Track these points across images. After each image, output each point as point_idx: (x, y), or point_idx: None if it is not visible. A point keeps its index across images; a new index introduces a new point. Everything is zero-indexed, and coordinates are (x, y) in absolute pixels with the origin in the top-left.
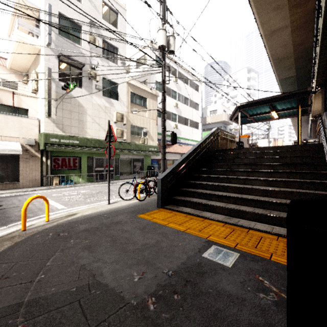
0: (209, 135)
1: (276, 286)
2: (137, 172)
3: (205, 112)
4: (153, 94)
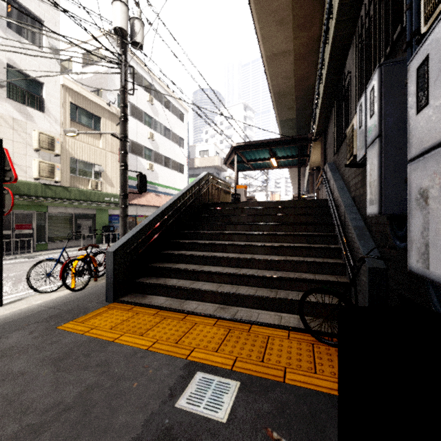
0: (197, 181)
1: None
2: (83, 237)
3: (193, 152)
4: (113, 113)
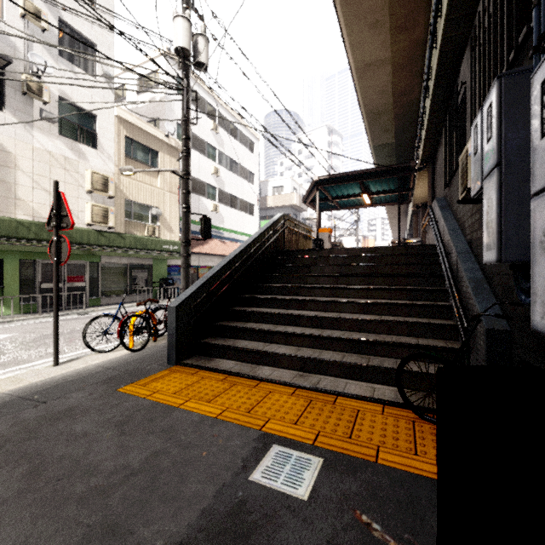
0: (270, 224)
1: (395, 534)
2: (139, 291)
3: (265, 189)
4: (172, 146)
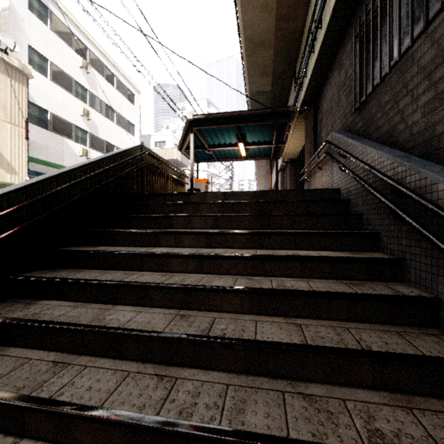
0: (114, 153)
1: None
2: None
3: (148, 143)
4: (13, 66)
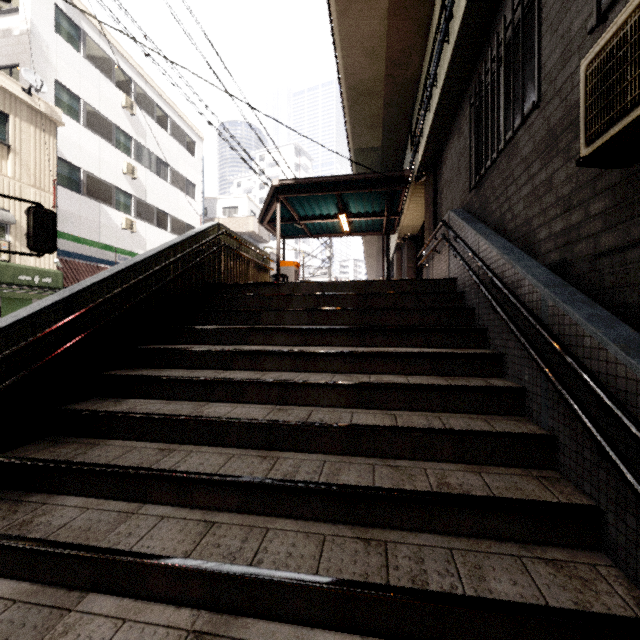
0: (189, 236)
1: None
2: None
3: (213, 209)
4: (39, 110)
